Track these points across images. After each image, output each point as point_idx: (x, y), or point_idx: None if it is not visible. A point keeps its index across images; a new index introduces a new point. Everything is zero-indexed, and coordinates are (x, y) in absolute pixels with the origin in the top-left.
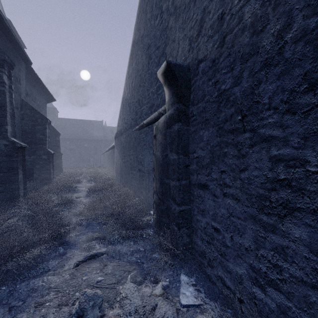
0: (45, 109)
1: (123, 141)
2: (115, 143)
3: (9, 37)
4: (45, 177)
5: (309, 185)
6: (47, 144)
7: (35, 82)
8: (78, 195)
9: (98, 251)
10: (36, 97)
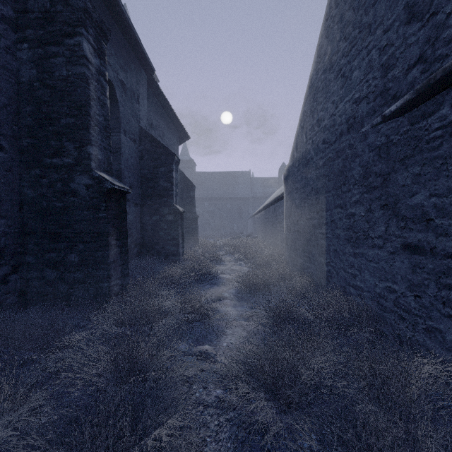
0: (177, 152)
1: (316, 177)
2: (286, 188)
3: (118, 20)
4: (171, 251)
5: None
6: (175, 197)
7: (162, 110)
8: (221, 292)
9: None
10: (164, 132)
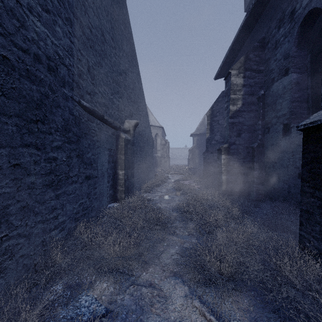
0: None
1: None
2: None
3: None
4: None
5: (140, 164)
6: None
7: None
8: None
9: (162, 204)
10: None
